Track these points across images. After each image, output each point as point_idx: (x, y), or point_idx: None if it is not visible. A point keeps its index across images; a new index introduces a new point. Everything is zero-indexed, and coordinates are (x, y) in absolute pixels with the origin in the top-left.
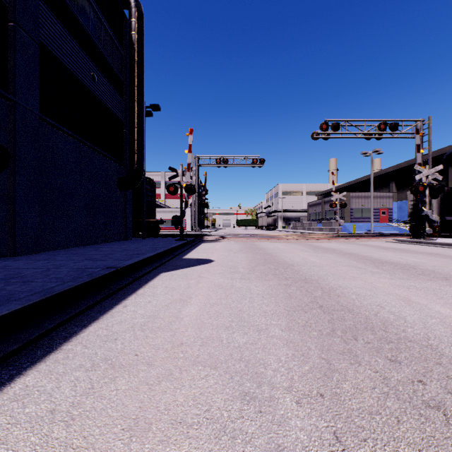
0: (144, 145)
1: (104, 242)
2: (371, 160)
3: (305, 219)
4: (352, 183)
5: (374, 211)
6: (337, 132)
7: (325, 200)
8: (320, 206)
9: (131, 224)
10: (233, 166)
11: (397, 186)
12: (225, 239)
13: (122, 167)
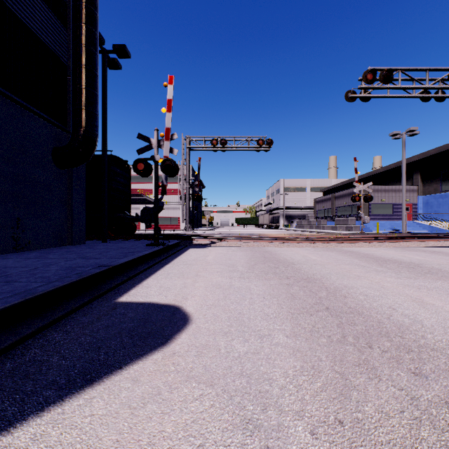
0: (97, 98)
1: (18, 250)
2: (402, 143)
3: (312, 217)
4: (365, 176)
5: (396, 207)
6: (387, 86)
7: (336, 195)
8: (330, 202)
9: (82, 220)
10: (233, 149)
11: (423, 178)
12: (223, 241)
13: (65, 132)
